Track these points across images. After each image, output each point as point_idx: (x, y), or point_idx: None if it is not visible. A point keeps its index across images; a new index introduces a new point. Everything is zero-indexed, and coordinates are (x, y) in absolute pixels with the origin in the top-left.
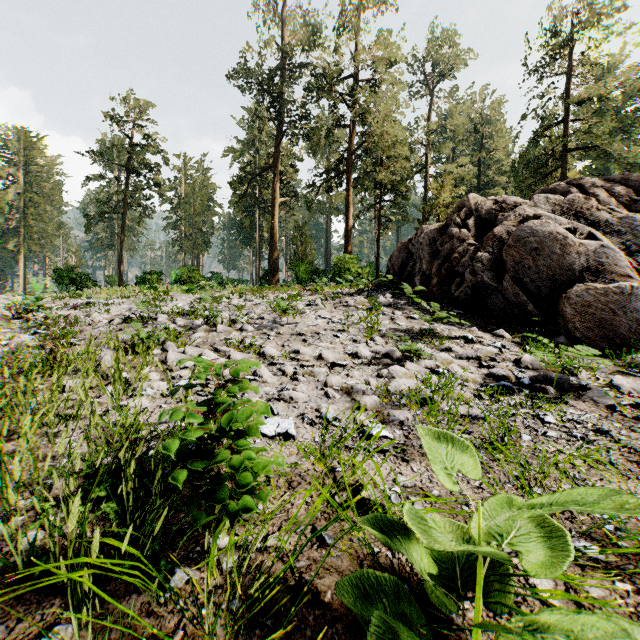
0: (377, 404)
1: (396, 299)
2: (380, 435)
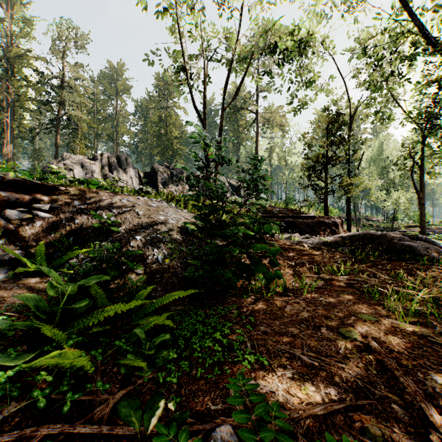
0: None
1: None
2: None
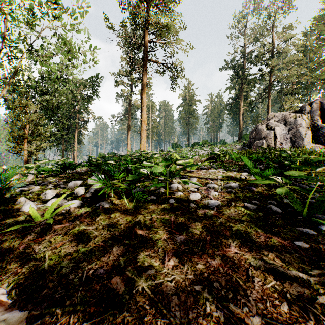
0: None
1: (241, 146)
2: None
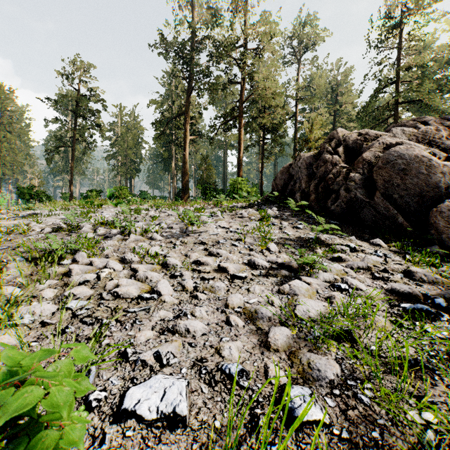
0: (289, 340)
1: (281, 211)
2: (311, 419)
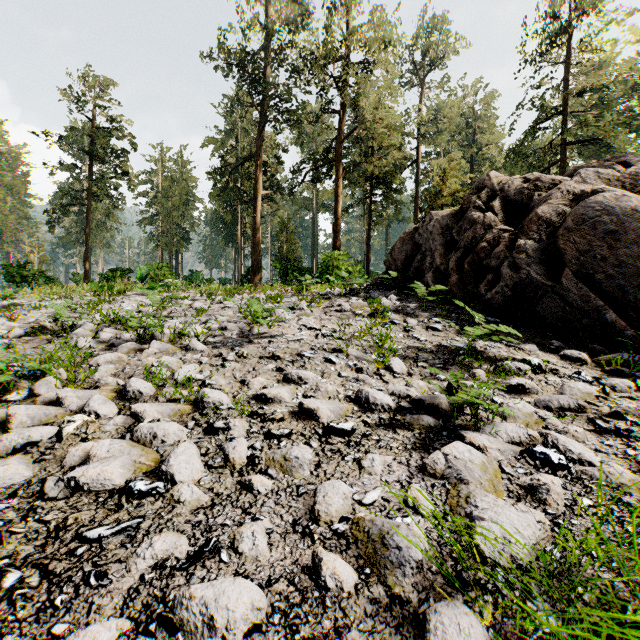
0: None
1: (403, 302)
2: None
